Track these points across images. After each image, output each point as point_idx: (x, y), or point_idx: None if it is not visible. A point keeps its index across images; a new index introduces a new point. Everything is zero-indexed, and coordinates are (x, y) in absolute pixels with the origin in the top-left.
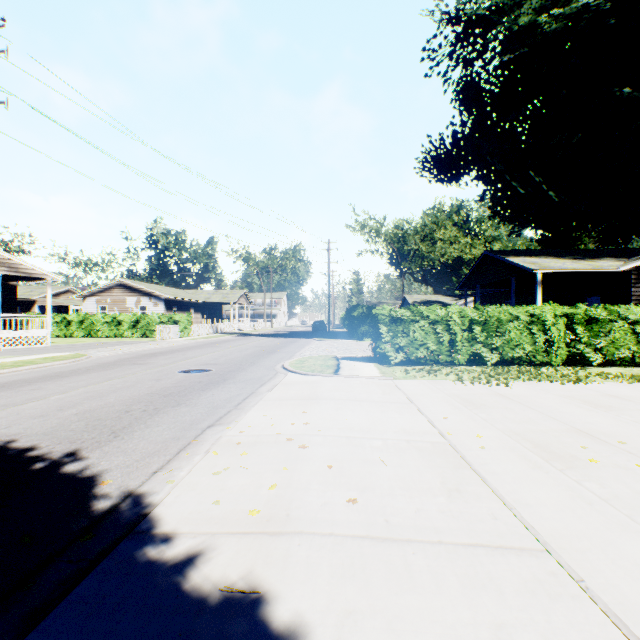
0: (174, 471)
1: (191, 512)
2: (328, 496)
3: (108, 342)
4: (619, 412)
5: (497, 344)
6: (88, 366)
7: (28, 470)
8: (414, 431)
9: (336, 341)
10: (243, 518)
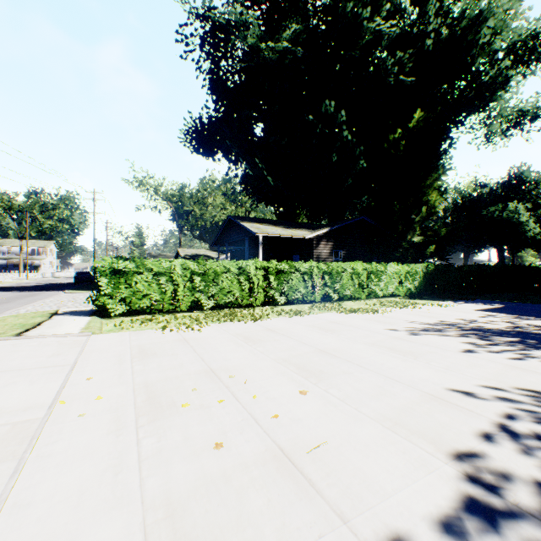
0: None
1: None
2: None
3: None
4: (260, 344)
5: (214, 292)
6: None
7: None
8: (14, 409)
9: (89, 293)
10: None
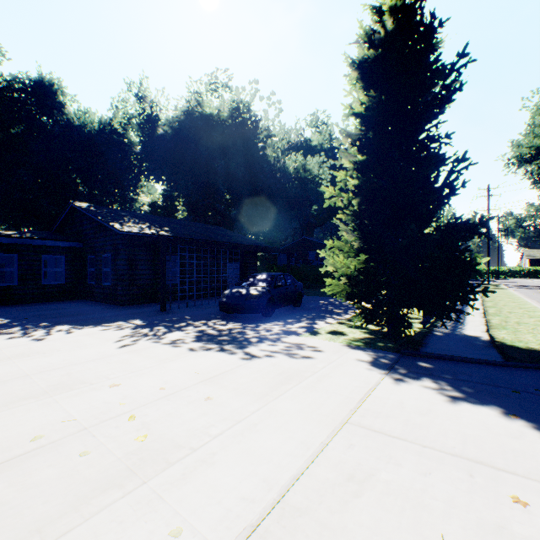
0: None
1: None
2: None
3: None
4: None
5: None
6: None
7: None
8: None
9: None
10: None
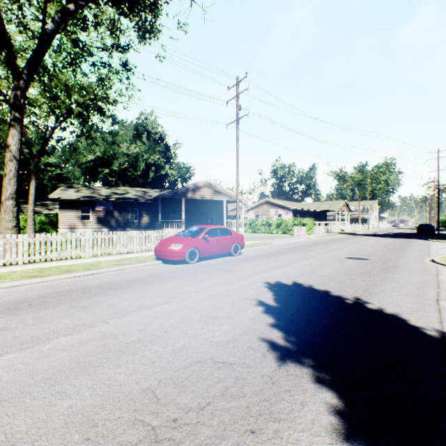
0: None
1: None
2: None
3: (268, 236)
4: None
5: None
6: (281, 249)
7: (346, 302)
8: None
9: None
10: None
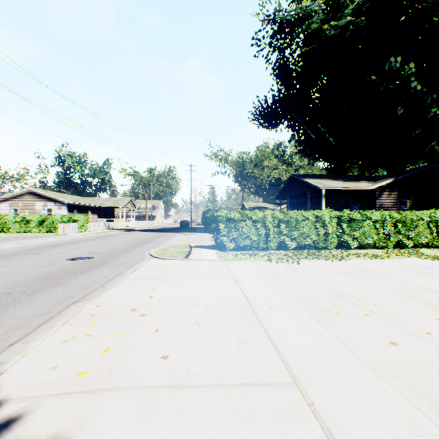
0: (29, 342)
1: (28, 378)
2: (148, 354)
3: (17, 237)
4: (361, 279)
5: (295, 235)
6: None
7: None
8: (229, 298)
9: (194, 234)
10: (72, 380)
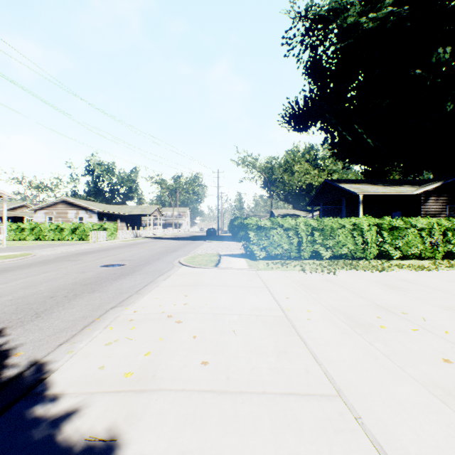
0: (76, 343)
1: (80, 376)
2: (188, 359)
3: (52, 244)
4: (406, 291)
5: (330, 244)
6: (31, 262)
7: None
8: (263, 308)
9: (222, 242)
10: (119, 379)
